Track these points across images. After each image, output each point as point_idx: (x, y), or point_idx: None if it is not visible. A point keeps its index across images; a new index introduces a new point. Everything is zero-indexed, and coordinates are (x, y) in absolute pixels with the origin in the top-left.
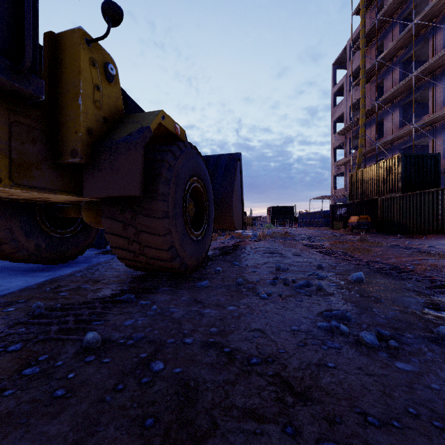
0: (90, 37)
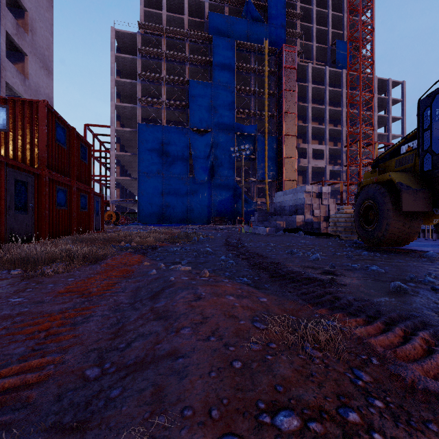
0: None
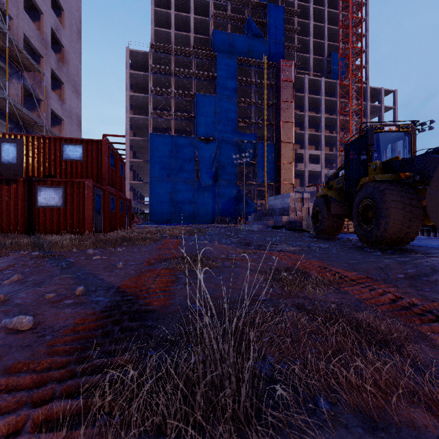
0: (370, 163)
